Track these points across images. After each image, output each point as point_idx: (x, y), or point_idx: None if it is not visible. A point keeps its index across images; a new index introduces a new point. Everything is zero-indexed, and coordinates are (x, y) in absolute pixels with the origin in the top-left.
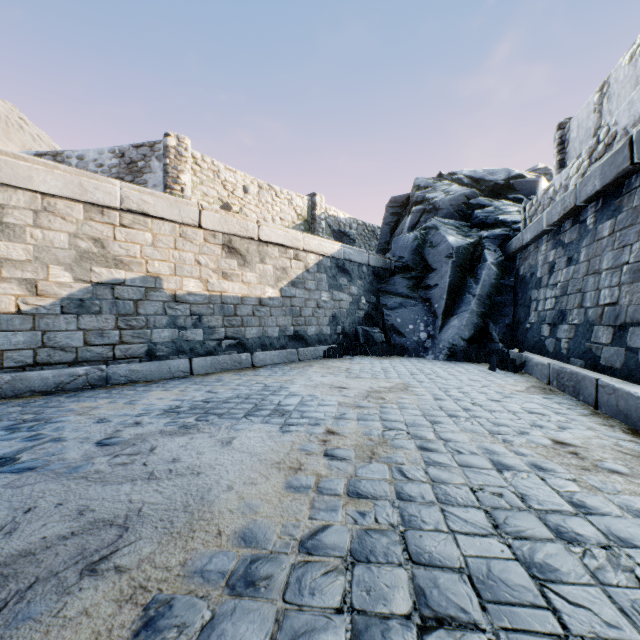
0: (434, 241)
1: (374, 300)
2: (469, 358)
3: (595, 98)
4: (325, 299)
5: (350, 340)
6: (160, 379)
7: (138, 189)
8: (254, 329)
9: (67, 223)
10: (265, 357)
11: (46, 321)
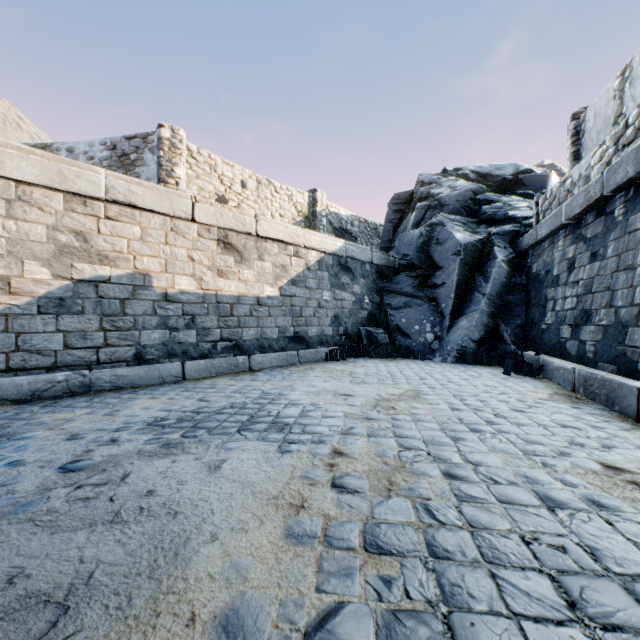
0: (440, 238)
1: (377, 299)
2: (479, 361)
3: (615, 84)
4: (327, 298)
5: (353, 341)
6: (149, 385)
7: (125, 178)
8: (252, 330)
9: (45, 214)
10: (263, 360)
11: (21, 322)
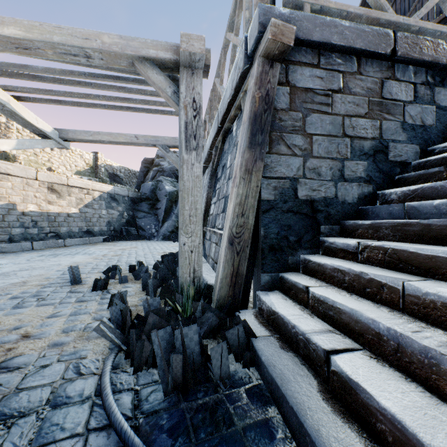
0: (161, 188)
1: (132, 214)
2: (170, 239)
3: None
4: (104, 213)
5: (118, 233)
6: (17, 251)
7: (4, 162)
8: (65, 228)
9: None
10: (71, 241)
11: None
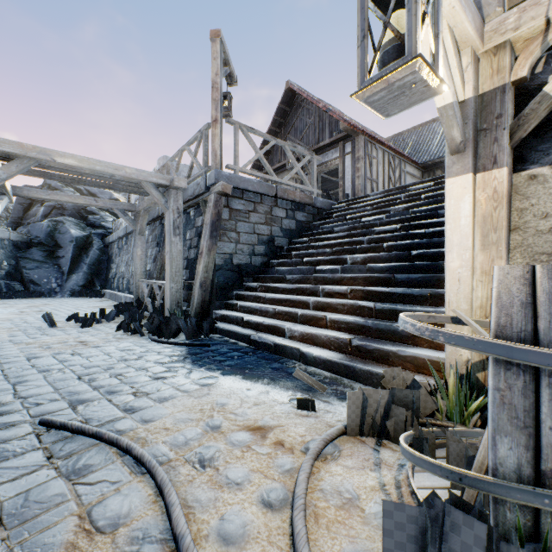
0: (62, 230)
1: (14, 263)
2: (83, 295)
3: None
4: None
5: None
6: None
7: None
8: None
9: None
10: None
11: None
